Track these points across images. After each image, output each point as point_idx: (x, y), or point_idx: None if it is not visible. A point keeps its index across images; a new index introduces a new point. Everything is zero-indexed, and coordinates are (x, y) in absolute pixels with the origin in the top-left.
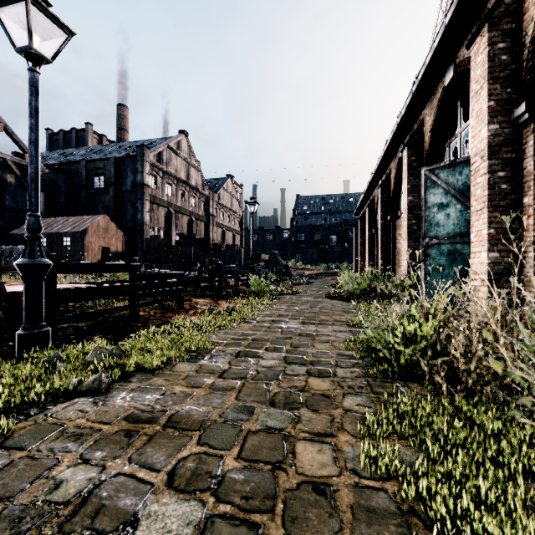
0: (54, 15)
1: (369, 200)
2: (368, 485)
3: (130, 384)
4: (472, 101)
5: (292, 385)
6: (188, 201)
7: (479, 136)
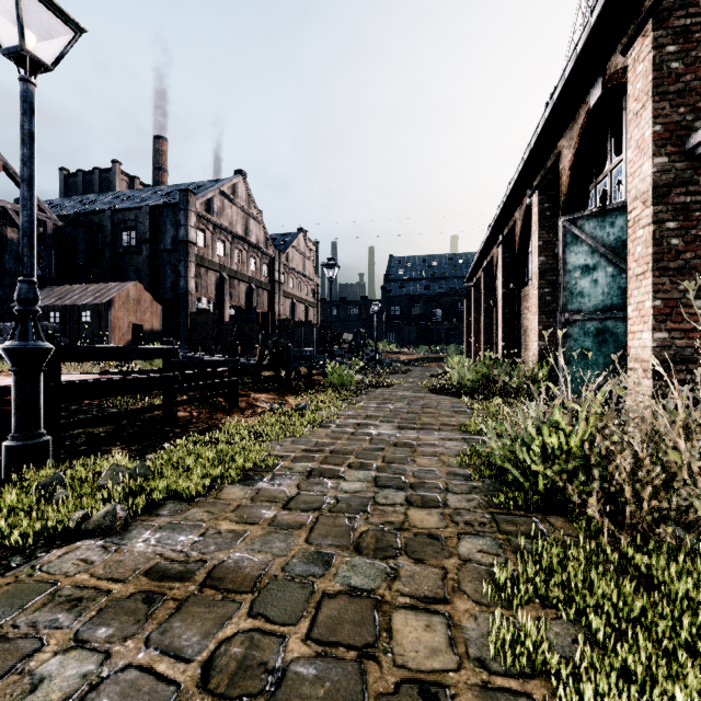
0: (55, 4)
1: (485, 261)
2: (502, 686)
3: (158, 519)
4: (630, 126)
5: (385, 521)
6: (247, 264)
7: (640, 173)
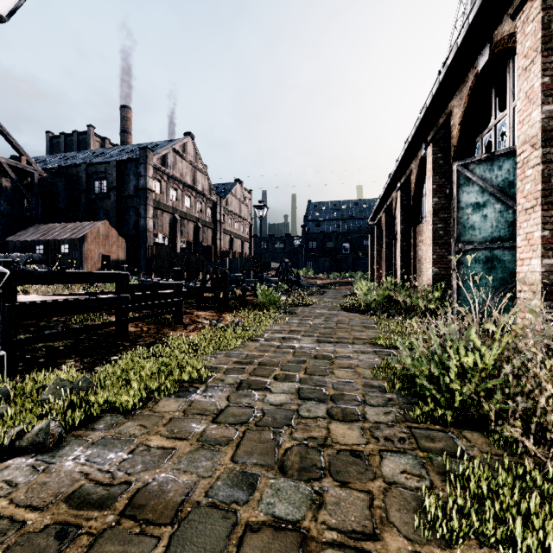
0: None
1: (385, 204)
2: None
3: (92, 434)
4: (519, 80)
5: (308, 436)
6: (194, 207)
7: (529, 120)
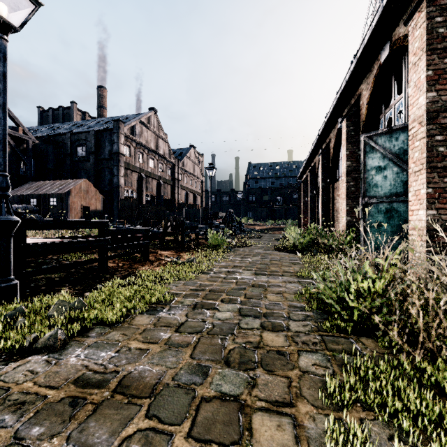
0: None
1: (310, 166)
2: None
3: (88, 340)
4: (410, 72)
5: (246, 341)
6: (157, 168)
7: (417, 104)
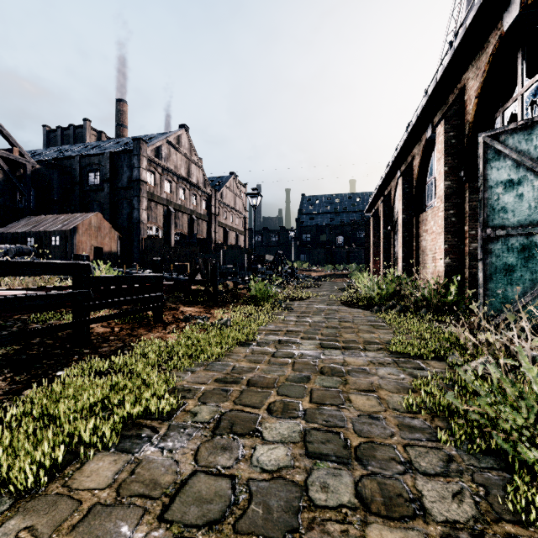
0: None
1: (383, 195)
2: None
3: None
4: None
5: None
6: (189, 200)
7: None
